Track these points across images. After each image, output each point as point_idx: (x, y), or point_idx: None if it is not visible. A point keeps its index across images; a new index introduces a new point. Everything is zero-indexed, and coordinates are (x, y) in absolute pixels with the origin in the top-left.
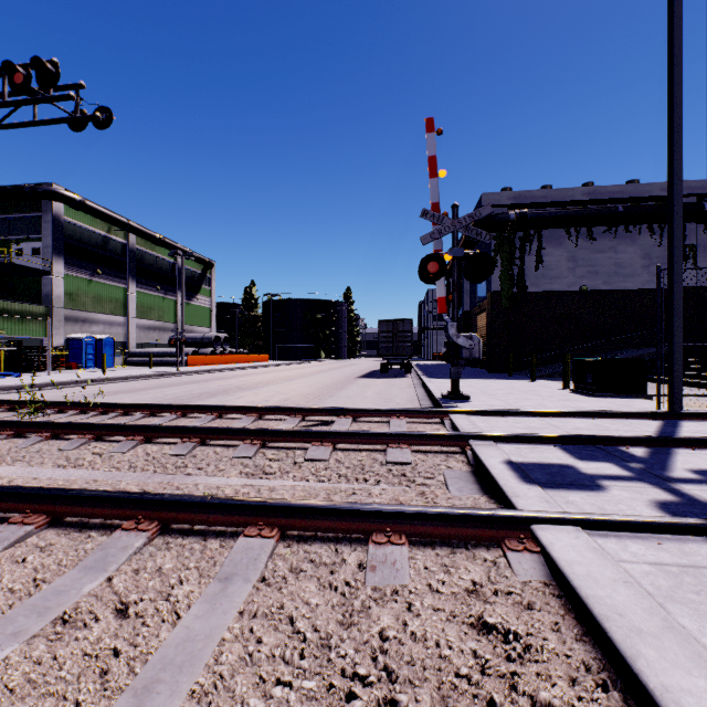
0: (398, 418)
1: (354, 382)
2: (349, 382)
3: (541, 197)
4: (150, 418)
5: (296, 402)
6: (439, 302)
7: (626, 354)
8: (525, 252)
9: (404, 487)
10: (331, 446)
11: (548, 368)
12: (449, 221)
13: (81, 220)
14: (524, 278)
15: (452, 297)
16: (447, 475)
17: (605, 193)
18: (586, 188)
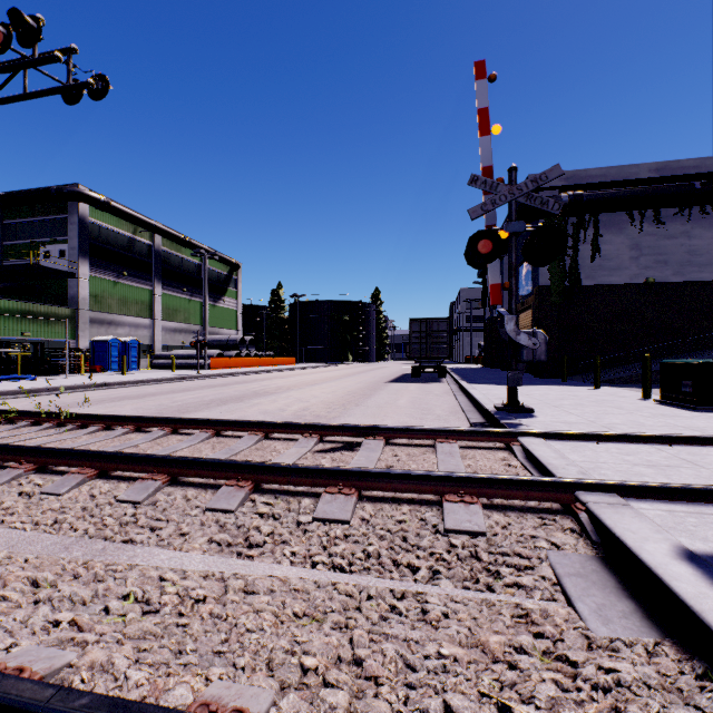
0: (447, 441)
1: (383, 388)
2: (378, 388)
3: (599, 176)
4: (133, 434)
5: (316, 413)
6: (491, 290)
7: (706, 356)
8: (578, 240)
9: (485, 593)
10: (355, 495)
11: (608, 372)
12: (505, 188)
13: (106, 221)
14: (577, 270)
15: (509, 284)
16: (560, 567)
17: (678, 169)
18: (653, 163)
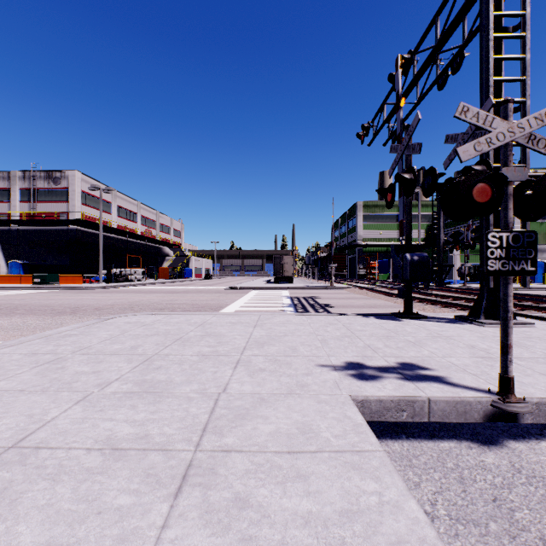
0: None
1: None
2: None
3: None
4: None
5: None
6: None
7: None
8: None
9: None
10: None
11: None
12: None
13: None
14: None
15: None
16: None
17: None
18: None
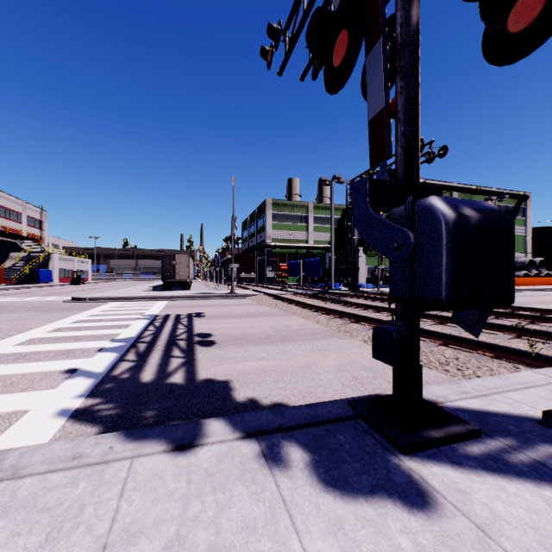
0: None
1: None
2: None
3: None
4: None
5: None
6: None
7: None
8: None
9: None
10: None
11: None
12: None
13: None
14: None
15: None
16: None
17: None
18: None
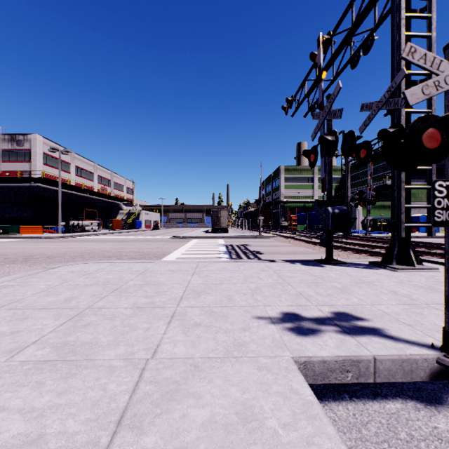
0: None
1: None
2: None
3: None
4: None
5: None
6: None
7: None
8: None
9: None
10: None
11: None
12: None
13: None
14: None
15: None
16: None
17: None
18: None
